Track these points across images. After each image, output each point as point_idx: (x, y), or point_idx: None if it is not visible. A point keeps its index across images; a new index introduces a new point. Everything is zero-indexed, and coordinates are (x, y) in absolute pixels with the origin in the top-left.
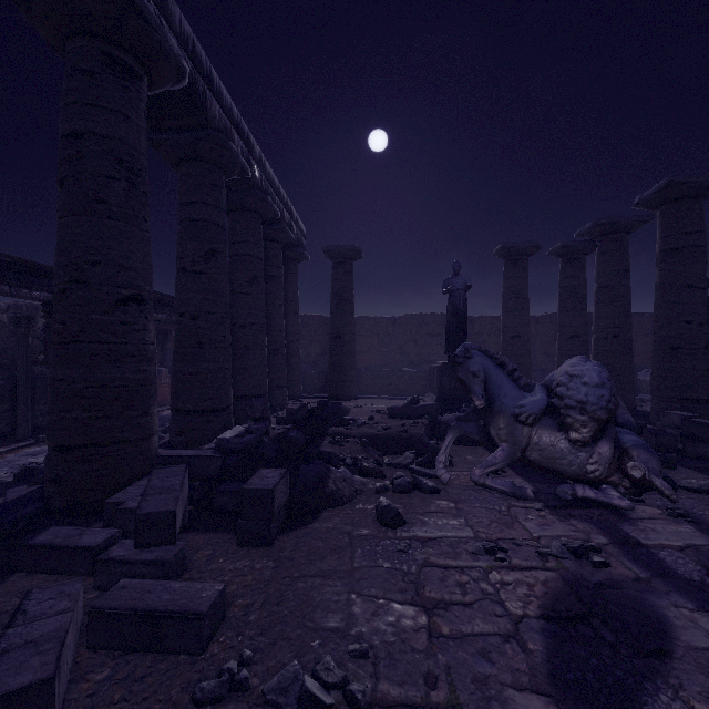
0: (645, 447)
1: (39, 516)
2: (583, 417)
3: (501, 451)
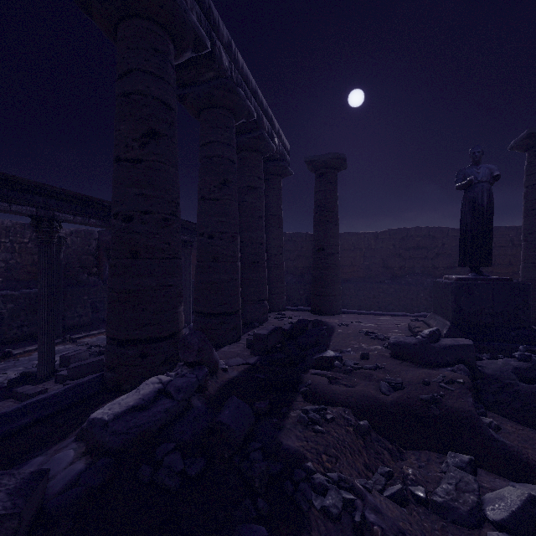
0: None
1: None
2: None
3: None
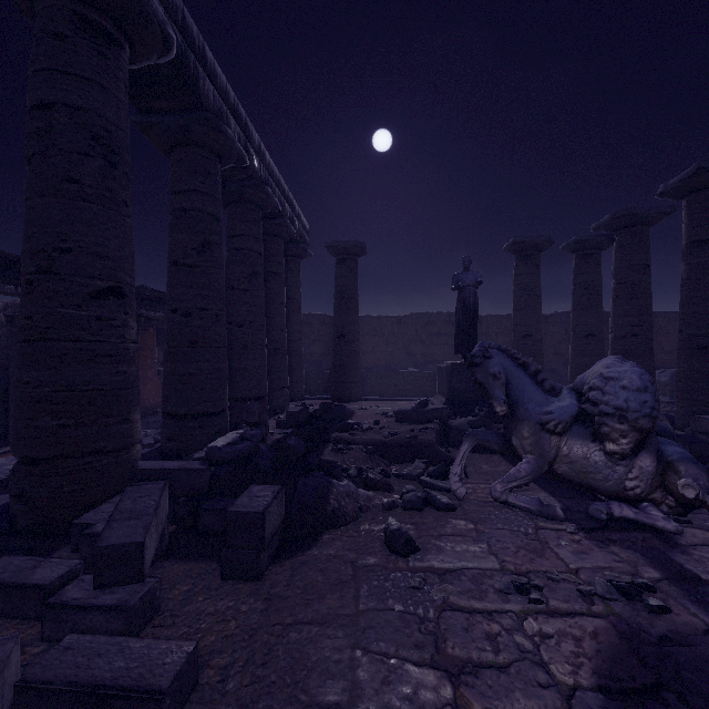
0: (693, 460)
1: (1, 538)
2: (622, 425)
3: (525, 464)
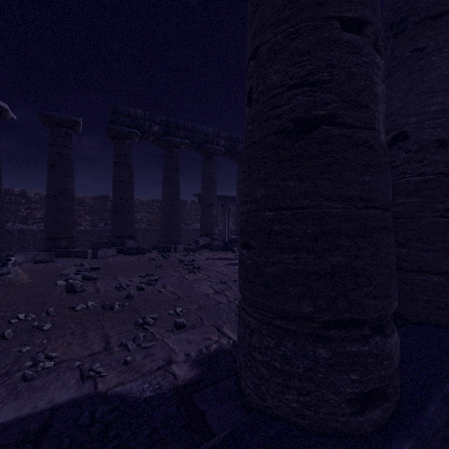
0: None
1: None
2: None
3: None
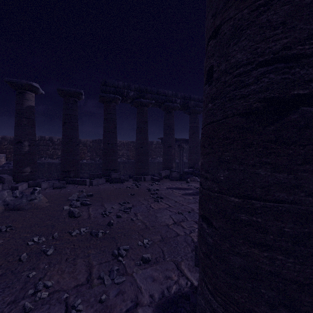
0: None
1: None
2: None
3: None
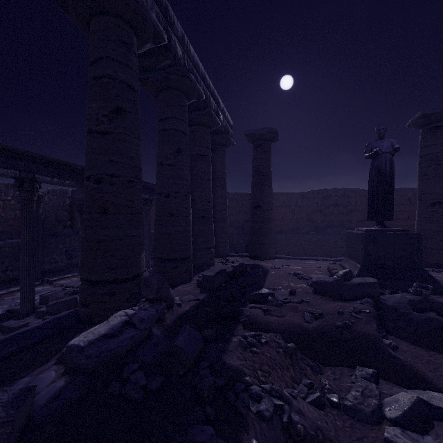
0: None
1: None
2: None
3: None
